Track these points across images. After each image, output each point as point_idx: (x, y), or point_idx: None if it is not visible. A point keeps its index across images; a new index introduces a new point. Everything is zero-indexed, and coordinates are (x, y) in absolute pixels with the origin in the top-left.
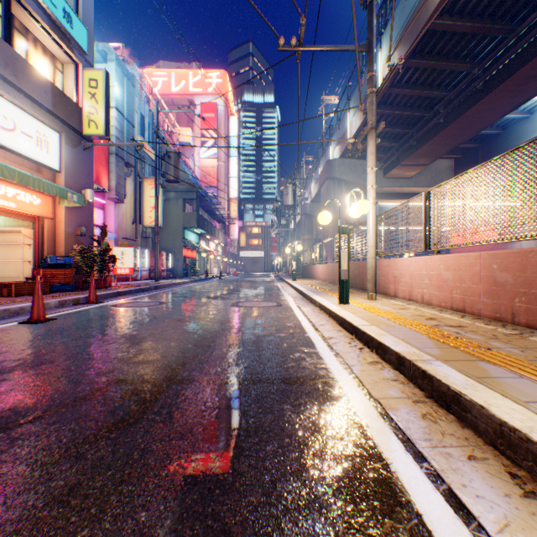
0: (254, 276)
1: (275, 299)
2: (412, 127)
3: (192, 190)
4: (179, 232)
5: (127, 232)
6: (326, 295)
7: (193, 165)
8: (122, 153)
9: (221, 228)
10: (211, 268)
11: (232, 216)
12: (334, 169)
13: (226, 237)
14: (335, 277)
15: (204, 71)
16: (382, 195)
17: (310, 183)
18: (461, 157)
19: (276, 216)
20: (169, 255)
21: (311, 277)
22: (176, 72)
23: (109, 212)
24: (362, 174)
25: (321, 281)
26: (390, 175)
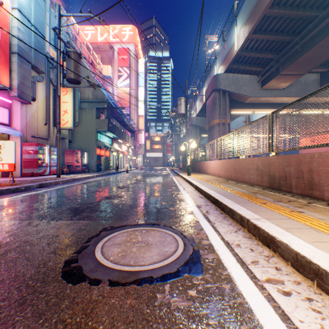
0: (155, 170)
1: (177, 219)
2: (297, 35)
3: (103, 101)
4: (93, 134)
5: (37, 131)
6: (292, 223)
7: (112, 92)
8: (28, 56)
9: (131, 136)
10: (123, 164)
11: (140, 128)
12: (219, 81)
13: (135, 142)
14: (237, 173)
15: (120, 27)
16: (257, 105)
17: (196, 102)
18: (328, 70)
19: (171, 124)
20: (84, 153)
21: (202, 171)
22: (101, 27)
23: (15, 111)
24: (242, 86)
25: (216, 176)
26: (267, 87)
